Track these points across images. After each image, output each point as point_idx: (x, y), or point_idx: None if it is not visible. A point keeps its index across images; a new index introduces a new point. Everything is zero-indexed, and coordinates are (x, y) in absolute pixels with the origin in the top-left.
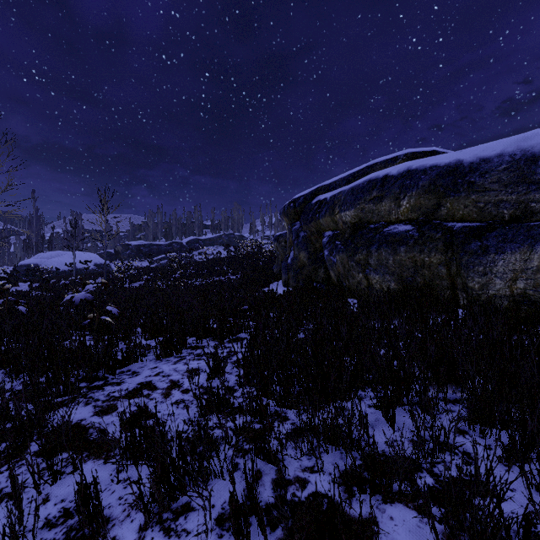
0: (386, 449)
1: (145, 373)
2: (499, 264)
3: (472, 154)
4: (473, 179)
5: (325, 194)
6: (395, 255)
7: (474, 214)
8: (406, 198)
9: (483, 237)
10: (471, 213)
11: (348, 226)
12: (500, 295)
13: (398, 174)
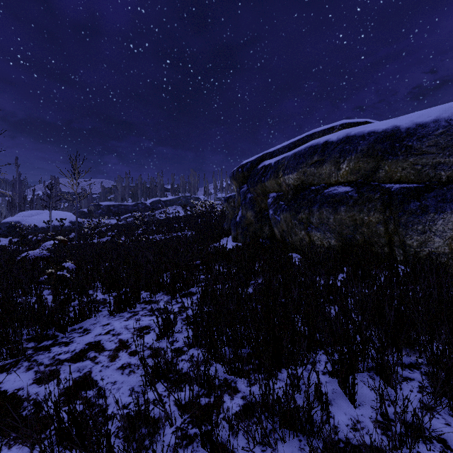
0: (350, 434)
1: (96, 331)
2: (439, 223)
3: (408, 121)
4: (411, 143)
5: (269, 160)
6: (335, 214)
7: (411, 176)
8: (345, 162)
9: (421, 197)
10: (408, 174)
11: (291, 188)
12: (439, 253)
13: (338, 140)
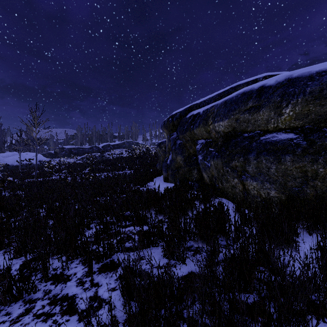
0: None
1: None
2: None
3: None
4: None
5: (197, 110)
6: (278, 163)
7: None
8: (289, 106)
9: None
10: None
11: (221, 135)
12: None
13: (277, 83)
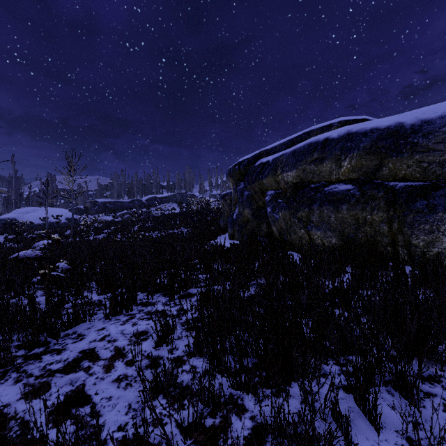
0: None
1: (90, 336)
2: None
3: (412, 117)
4: (416, 140)
5: (267, 157)
6: (337, 212)
7: (417, 174)
8: (347, 159)
9: (428, 196)
10: (414, 172)
11: (290, 186)
12: None
13: (339, 137)
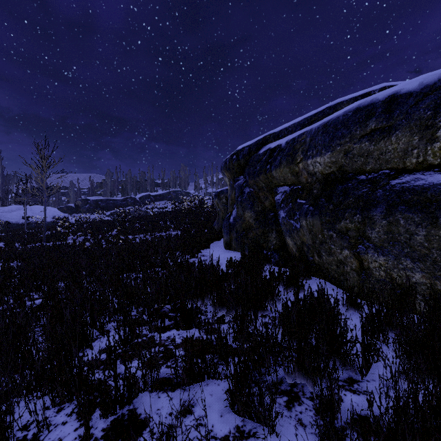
0: None
1: None
2: None
3: None
4: None
5: (276, 141)
6: (432, 226)
7: None
8: None
9: None
10: None
11: (317, 178)
12: None
13: (423, 87)
